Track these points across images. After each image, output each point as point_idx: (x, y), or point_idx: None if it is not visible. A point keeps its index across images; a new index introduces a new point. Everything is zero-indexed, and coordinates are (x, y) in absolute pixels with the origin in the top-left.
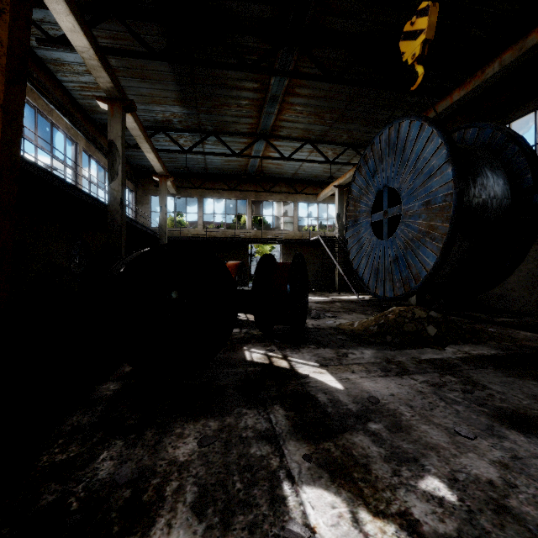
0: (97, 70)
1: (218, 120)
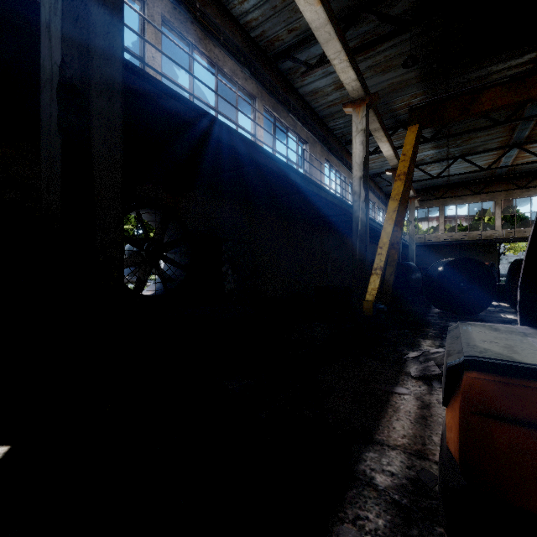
0: (392, 160)
1: (466, 148)
